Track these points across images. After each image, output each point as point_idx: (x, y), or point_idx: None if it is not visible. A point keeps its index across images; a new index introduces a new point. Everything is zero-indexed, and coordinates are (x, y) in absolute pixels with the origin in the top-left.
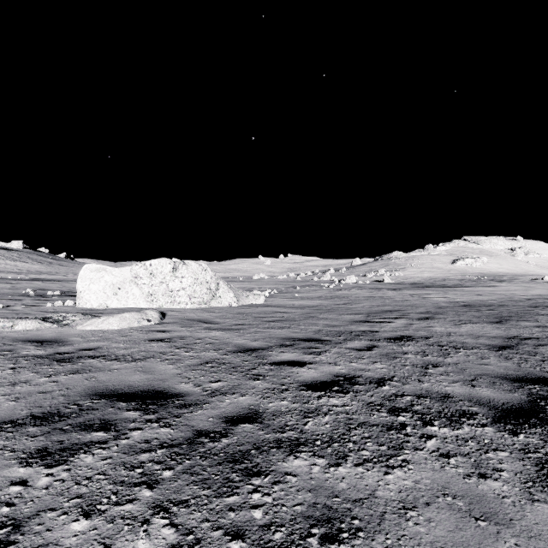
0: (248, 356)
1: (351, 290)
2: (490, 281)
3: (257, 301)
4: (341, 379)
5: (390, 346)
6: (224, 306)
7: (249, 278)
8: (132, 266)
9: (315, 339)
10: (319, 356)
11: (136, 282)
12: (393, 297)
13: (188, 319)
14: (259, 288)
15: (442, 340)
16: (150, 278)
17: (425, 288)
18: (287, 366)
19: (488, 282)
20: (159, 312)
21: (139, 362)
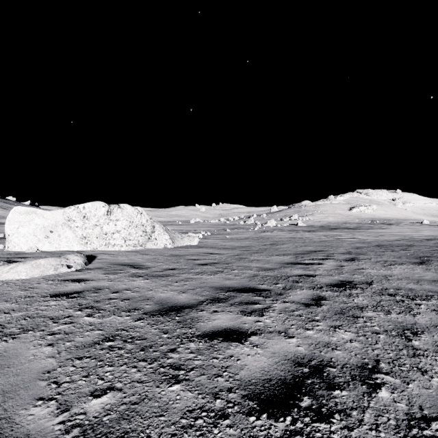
0: (170, 322)
1: (273, 232)
2: (381, 224)
3: (191, 243)
4: (306, 373)
5: (338, 297)
6: (160, 247)
7: (187, 222)
8: (65, 209)
9: (252, 288)
10: (262, 318)
11: (69, 225)
12: (311, 238)
13: (117, 264)
14: (195, 231)
15: (386, 286)
16: (83, 221)
17: (334, 230)
18: (222, 341)
19: (381, 225)
20: (85, 256)
21: (4, 342)
